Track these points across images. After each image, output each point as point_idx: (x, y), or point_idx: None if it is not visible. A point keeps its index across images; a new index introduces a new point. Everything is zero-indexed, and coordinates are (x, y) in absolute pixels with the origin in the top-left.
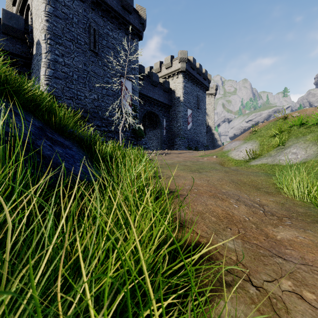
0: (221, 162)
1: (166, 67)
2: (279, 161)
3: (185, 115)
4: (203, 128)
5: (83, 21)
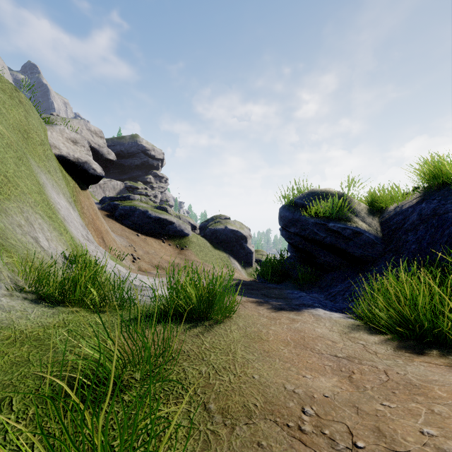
0: None
1: None
2: None
3: None
4: None
5: None
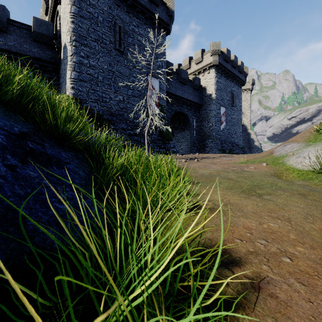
0: (276, 172)
1: (196, 63)
2: None
3: (217, 114)
4: (239, 128)
5: (108, 19)
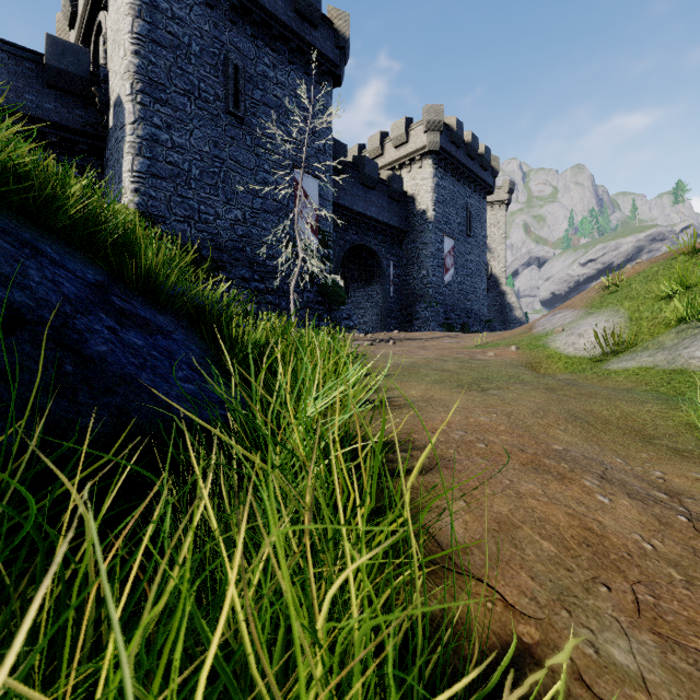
0: (530, 361)
1: (395, 145)
2: (691, 362)
3: (438, 252)
4: (481, 282)
5: (213, 50)
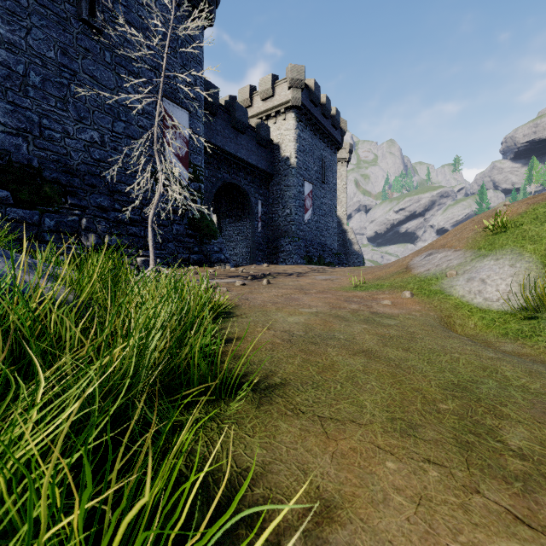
0: (440, 315)
1: (263, 98)
2: None
3: (299, 194)
4: (333, 221)
5: None
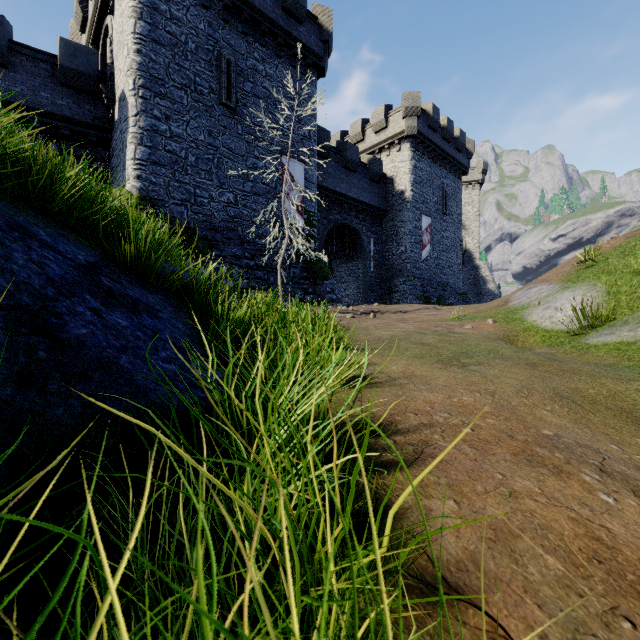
0: (507, 334)
1: (375, 131)
2: None
3: (415, 229)
4: (456, 257)
5: (207, 47)
